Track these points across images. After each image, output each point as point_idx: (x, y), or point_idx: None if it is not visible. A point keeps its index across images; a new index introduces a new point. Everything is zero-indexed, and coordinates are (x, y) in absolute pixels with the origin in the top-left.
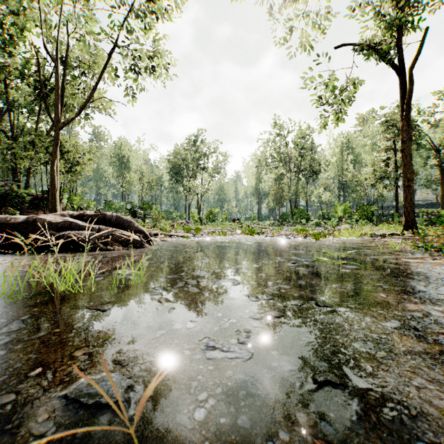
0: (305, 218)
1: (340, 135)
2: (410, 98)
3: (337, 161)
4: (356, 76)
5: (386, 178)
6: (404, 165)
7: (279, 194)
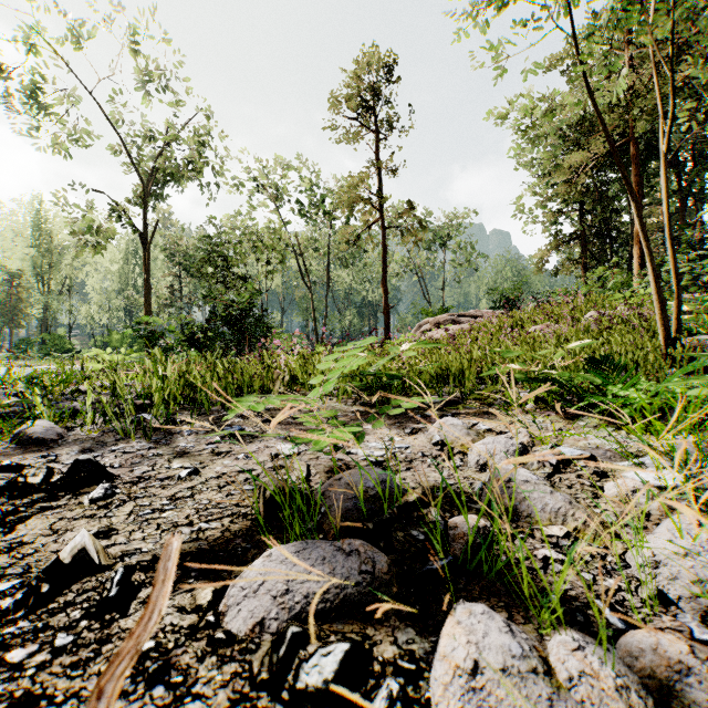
0: (66, 348)
1: (125, 235)
2: (149, 264)
3: (120, 270)
4: (109, 229)
5: (171, 307)
6: (146, 311)
7: (12, 305)
